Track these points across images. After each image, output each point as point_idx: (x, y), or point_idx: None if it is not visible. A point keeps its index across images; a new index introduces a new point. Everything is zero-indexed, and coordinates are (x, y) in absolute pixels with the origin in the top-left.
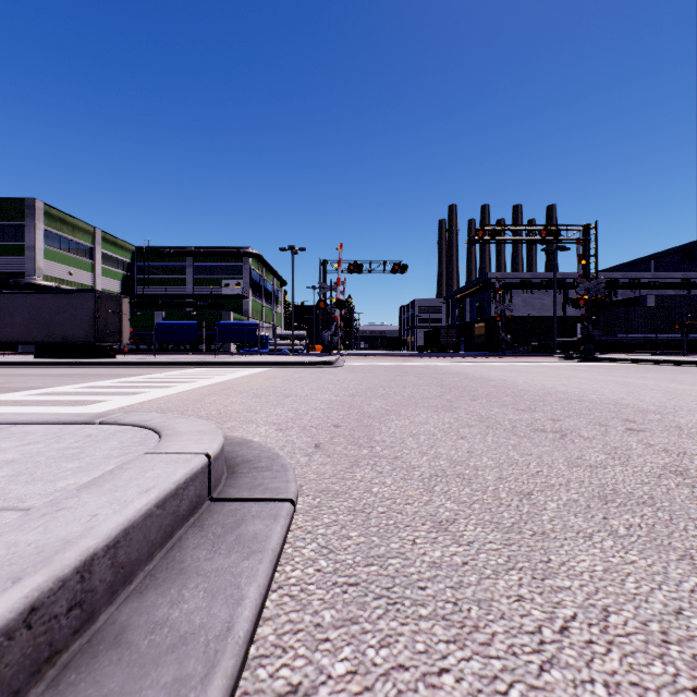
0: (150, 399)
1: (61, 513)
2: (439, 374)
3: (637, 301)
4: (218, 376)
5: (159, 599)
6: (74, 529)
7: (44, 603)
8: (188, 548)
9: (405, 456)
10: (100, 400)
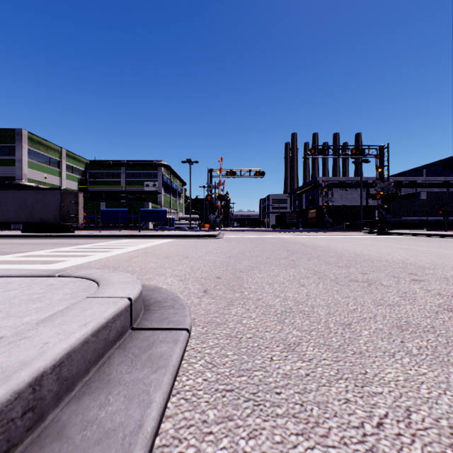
0: (95, 259)
1: (23, 341)
2: (286, 243)
3: (414, 195)
4: (141, 244)
5: (91, 403)
6: (30, 354)
7: (2, 411)
8: (114, 364)
9: (264, 298)
10: (62, 260)
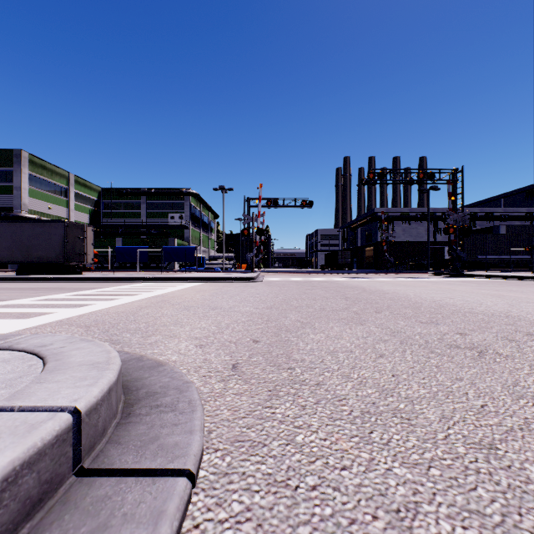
0: (91, 311)
1: None
2: (341, 287)
3: (492, 230)
4: (159, 289)
5: None
6: None
7: None
8: None
9: (328, 382)
10: (46, 312)
